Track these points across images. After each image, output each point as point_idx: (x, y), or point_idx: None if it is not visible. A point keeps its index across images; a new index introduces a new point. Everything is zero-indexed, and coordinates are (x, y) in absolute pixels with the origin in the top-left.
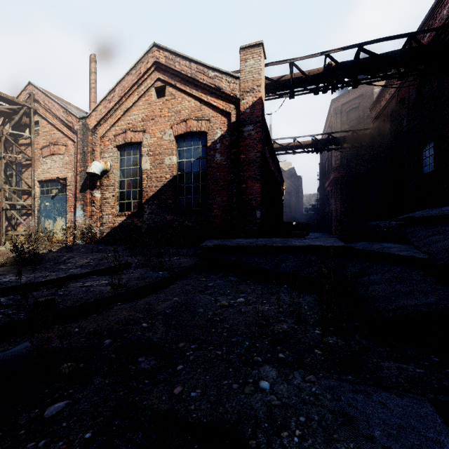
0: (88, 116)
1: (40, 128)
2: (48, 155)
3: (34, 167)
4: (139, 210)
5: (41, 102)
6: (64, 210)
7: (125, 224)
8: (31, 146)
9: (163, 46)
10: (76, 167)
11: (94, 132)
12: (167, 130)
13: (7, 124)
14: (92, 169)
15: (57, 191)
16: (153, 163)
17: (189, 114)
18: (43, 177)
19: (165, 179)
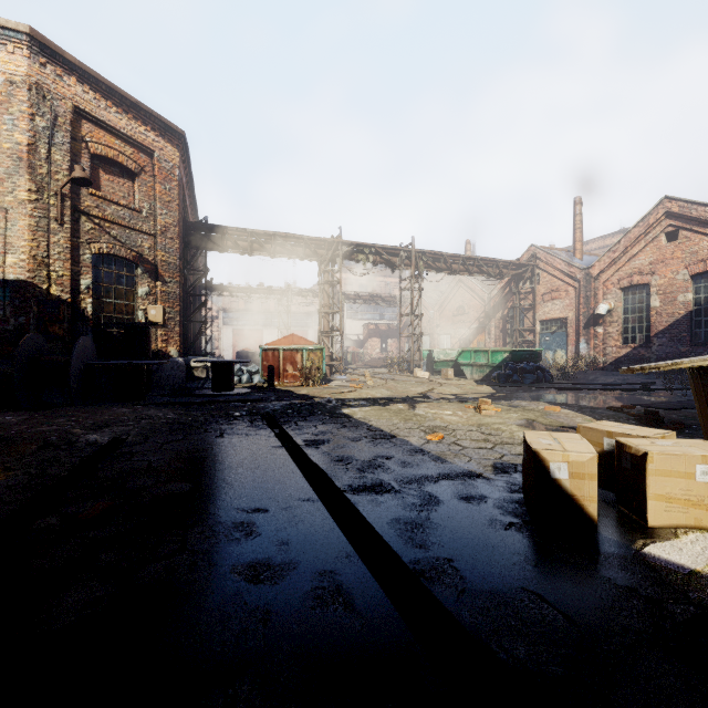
0: (591, 267)
1: (540, 279)
2: (548, 300)
3: (536, 310)
4: (646, 342)
5: (543, 259)
6: (563, 344)
7: (631, 354)
8: (532, 294)
9: (676, 198)
10: (578, 308)
11: (596, 278)
12: (680, 270)
13: (520, 282)
14: (600, 311)
15: (556, 328)
16: (663, 301)
17: (707, 253)
18: (543, 318)
19: (677, 315)
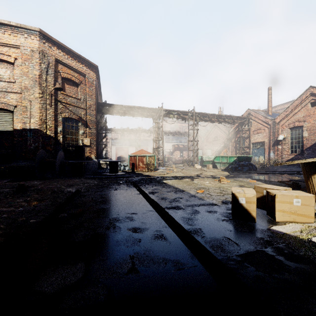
0: (275, 118)
1: (252, 124)
2: (256, 133)
3: (250, 138)
4: (301, 152)
5: (253, 115)
6: (263, 153)
7: (294, 158)
8: (248, 131)
9: (315, 86)
10: (269, 137)
11: (278, 124)
12: None
13: (243, 125)
14: (279, 138)
15: (259, 146)
16: (309, 134)
17: None
18: (253, 141)
19: None
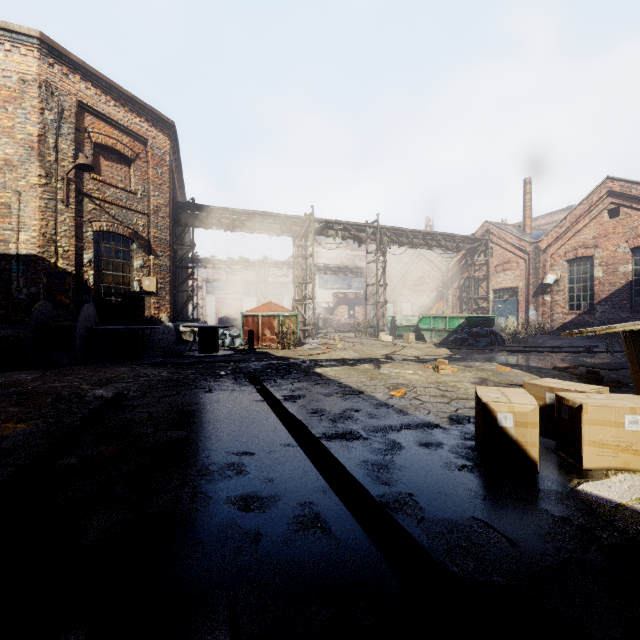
0: (539, 241)
1: (493, 252)
2: (501, 271)
3: (489, 280)
4: (590, 309)
5: (496, 234)
6: (514, 310)
7: (576, 320)
8: (485, 266)
9: (617, 178)
10: (527, 278)
11: (544, 251)
12: (621, 244)
13: (475, 255)
14: (548, 281)
15: (508, 296)
16: (605, 272)
17: None
18: (496, 287)
19: (619, 284)
